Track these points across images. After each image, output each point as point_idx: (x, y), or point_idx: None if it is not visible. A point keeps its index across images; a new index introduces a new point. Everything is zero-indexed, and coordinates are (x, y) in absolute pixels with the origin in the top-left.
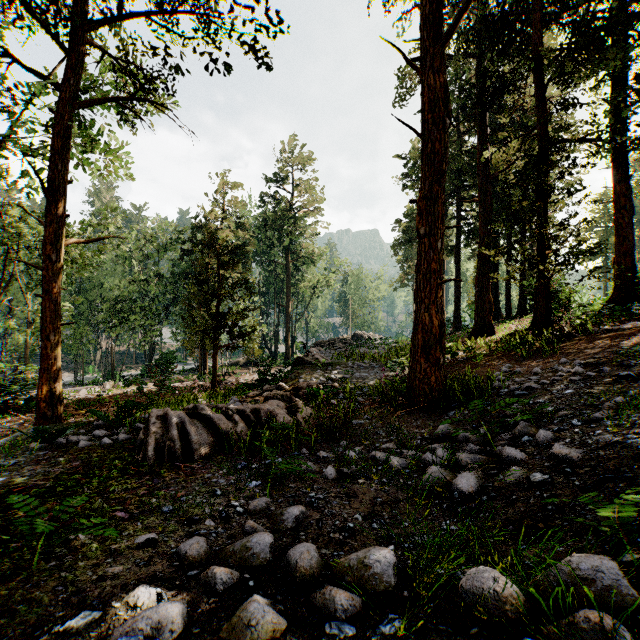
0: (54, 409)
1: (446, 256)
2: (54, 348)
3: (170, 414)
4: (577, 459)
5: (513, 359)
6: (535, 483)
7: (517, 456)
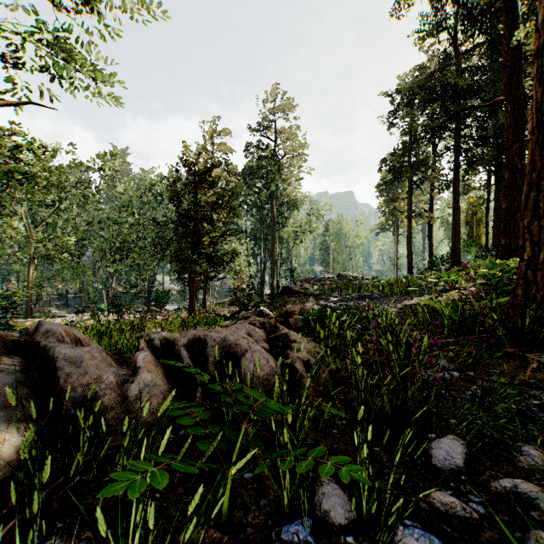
0: None
1: (436, 193)
2: None
3: None
4: None
5: None
6: None
7: None
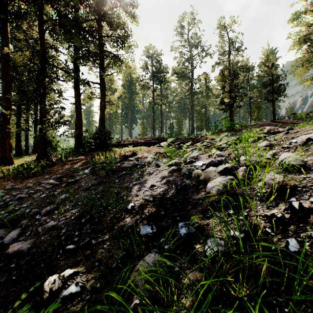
0: None
1: None
2: None
3: None
4: (26, 250)
5: (19, 179)
6: None
7: None
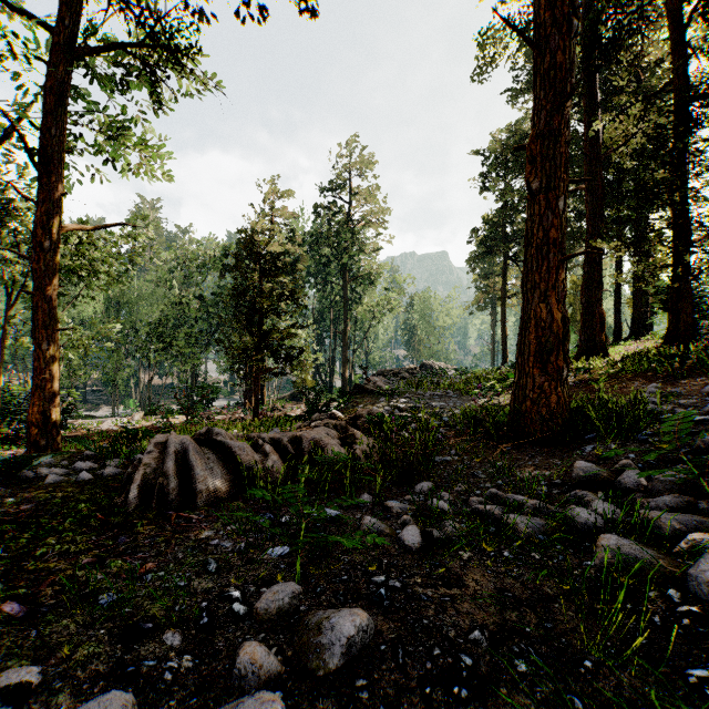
0: (49, 436)
1: None
2: (49, 360)
3: (169, 439)
4: None
5: (655, 380)
6: None
7: None
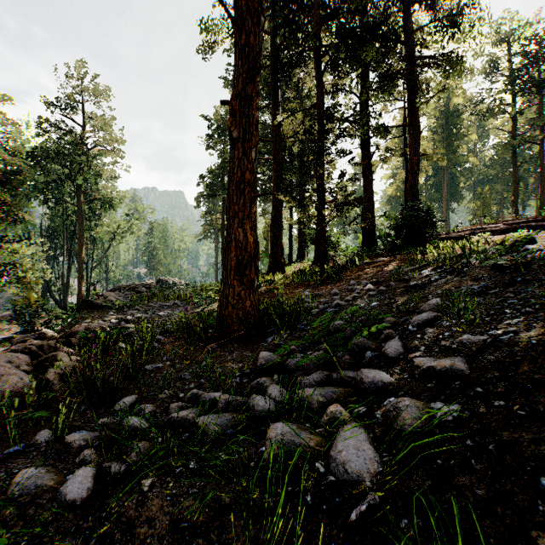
0: None
1: None
2: None
3: None
4: (467, 371)
5: (309, 287)
6: (452, 423)
7: (383, 380)
